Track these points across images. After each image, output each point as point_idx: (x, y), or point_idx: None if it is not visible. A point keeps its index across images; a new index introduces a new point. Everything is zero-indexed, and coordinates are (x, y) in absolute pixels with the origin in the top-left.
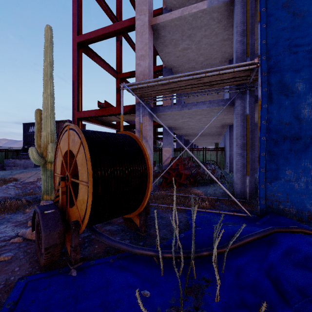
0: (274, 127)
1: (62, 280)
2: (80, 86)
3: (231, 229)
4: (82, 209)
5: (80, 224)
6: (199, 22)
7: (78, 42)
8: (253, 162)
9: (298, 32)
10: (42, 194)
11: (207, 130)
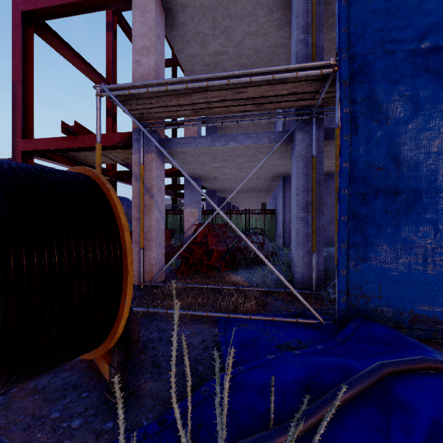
0: (361, 173)
1: None
2: (29, 94)
3: (301, 370)
4: None
5: None
6: (239, 7)
7: (24, 12)
8: (321, 230)
9: (396, 19)
10: None
11: (252, 183)
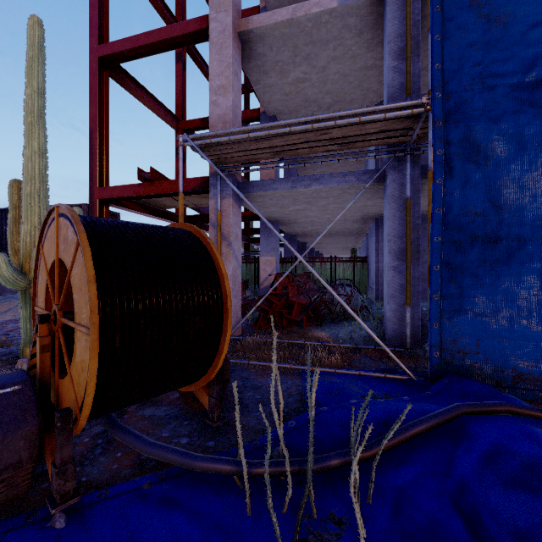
0: (456, 220)
1: (29, 541)
2: (104, 140)
3: (382, 410)
4: (80, 384)
5: (77, 416)
6: (323, 32)
7: (100, 57)
8: (417, 281)
9: (496, 51)
10: (22, 345)
11: (339, 226)
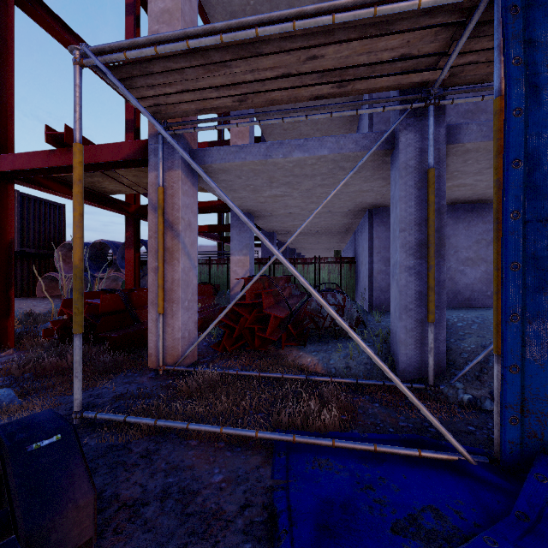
0: None
1: None
2: (7, 91)
3: None
4: None
5: None
6: None
7: None
8: (442, 288)
9: None
10: None
11: (324, 221)
